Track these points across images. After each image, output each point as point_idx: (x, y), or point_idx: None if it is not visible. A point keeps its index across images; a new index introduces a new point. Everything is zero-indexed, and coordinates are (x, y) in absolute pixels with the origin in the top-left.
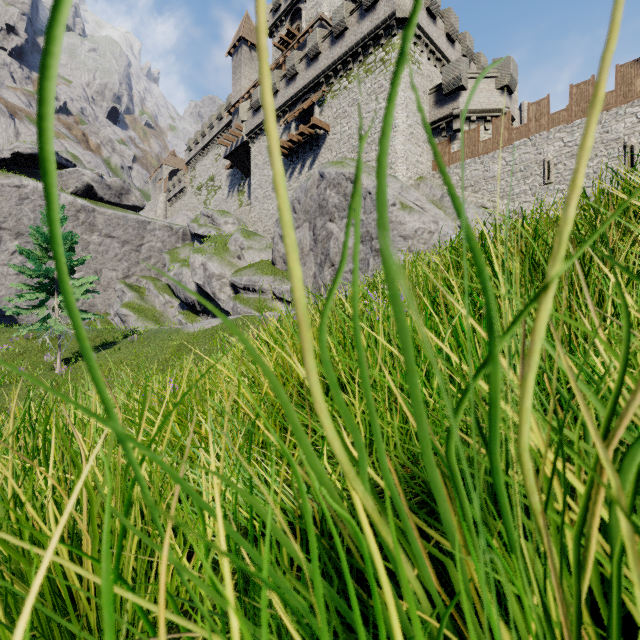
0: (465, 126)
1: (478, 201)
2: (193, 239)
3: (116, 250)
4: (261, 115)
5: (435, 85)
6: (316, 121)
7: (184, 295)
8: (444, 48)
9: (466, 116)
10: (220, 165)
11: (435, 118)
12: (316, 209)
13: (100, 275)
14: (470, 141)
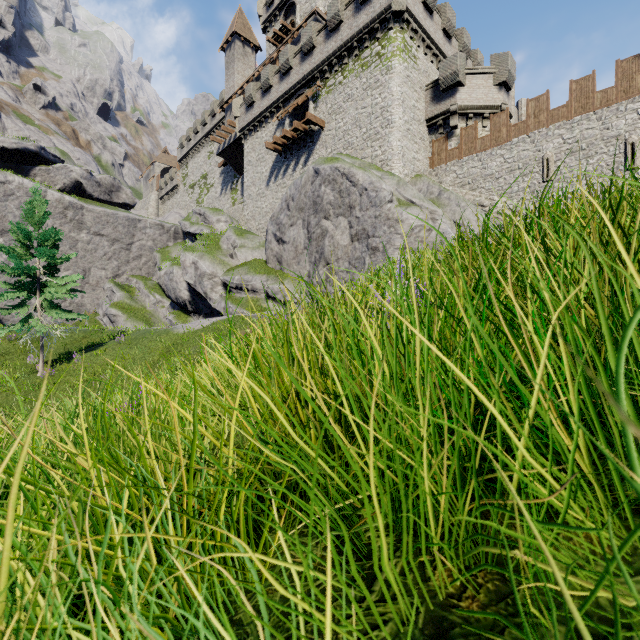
0: (462, 123)
1: (476, 199)
2: (185, 238)
3: (105, 248)
4: (254, 111)
5: (432, 81)
6: (310, 116)
7: (175, 295)
8: (441, 43)
9: (463, 112)
10: (213, 162)
11: (432, 114)
12: (310, 206)
13: (89, 274)
14: (467, 138)
